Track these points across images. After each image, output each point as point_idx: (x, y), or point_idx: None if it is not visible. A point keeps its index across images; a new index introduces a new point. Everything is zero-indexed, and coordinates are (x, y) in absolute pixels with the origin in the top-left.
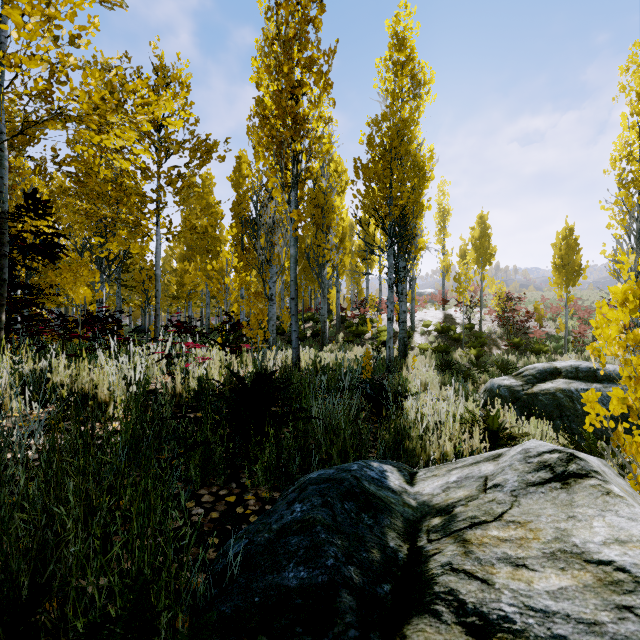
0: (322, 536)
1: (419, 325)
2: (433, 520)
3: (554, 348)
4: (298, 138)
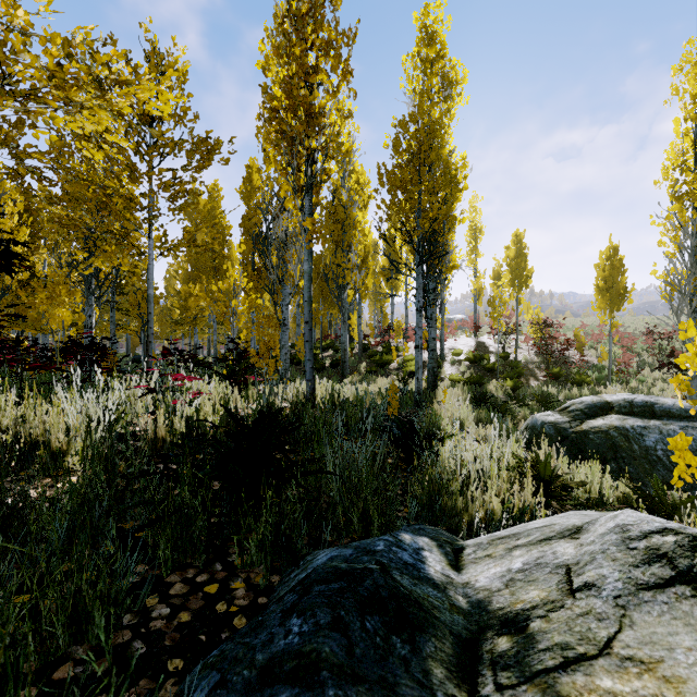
0: (329, 693)
1: (449, 354)
2: (498, 641)
3: (597, 379)
4: (312, 133)
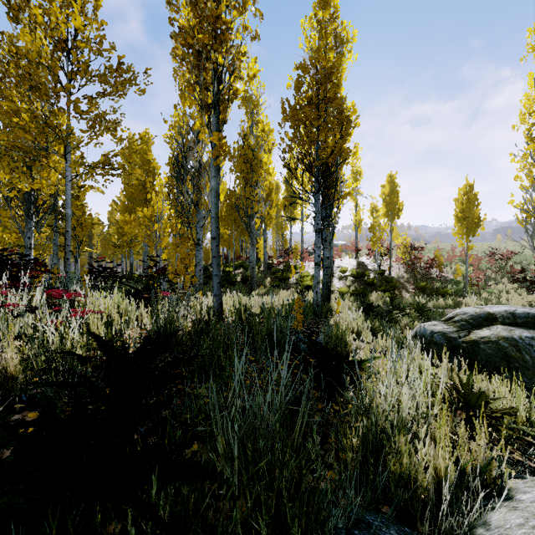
0: None
1: (337, 271)
2: None
3: (455, 291)
4: (219, 48)
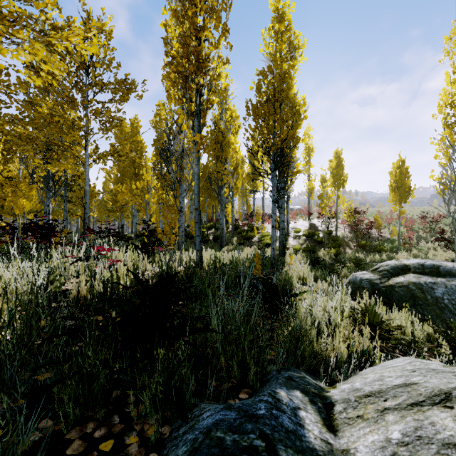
0: None
1: (292, 231)
2: None
3: (390, 248)
4: (200, 73)
